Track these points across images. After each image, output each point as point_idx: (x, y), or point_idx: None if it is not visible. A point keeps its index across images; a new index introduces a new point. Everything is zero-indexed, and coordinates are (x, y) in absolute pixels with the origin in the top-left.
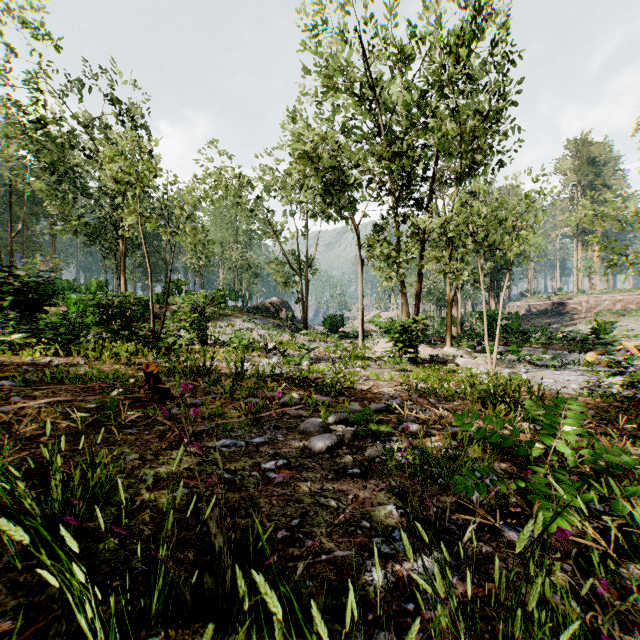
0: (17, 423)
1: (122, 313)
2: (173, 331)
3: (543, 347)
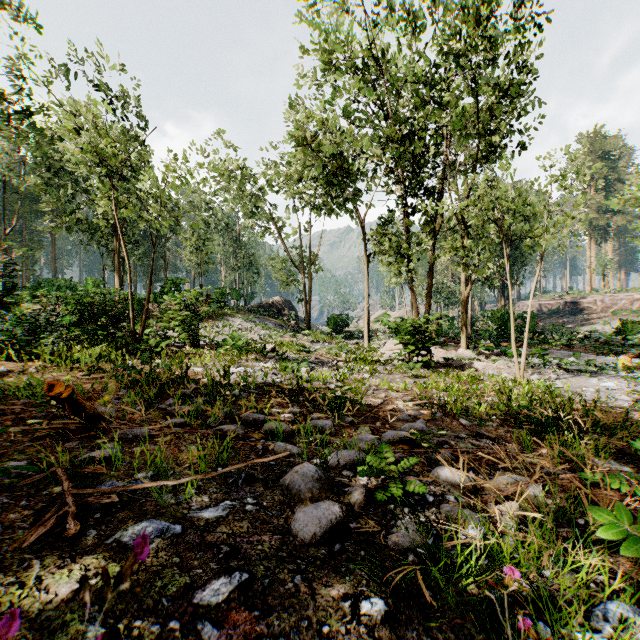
0: None
1: (104, 312)
2: (156, 331)
3: (564, 349)
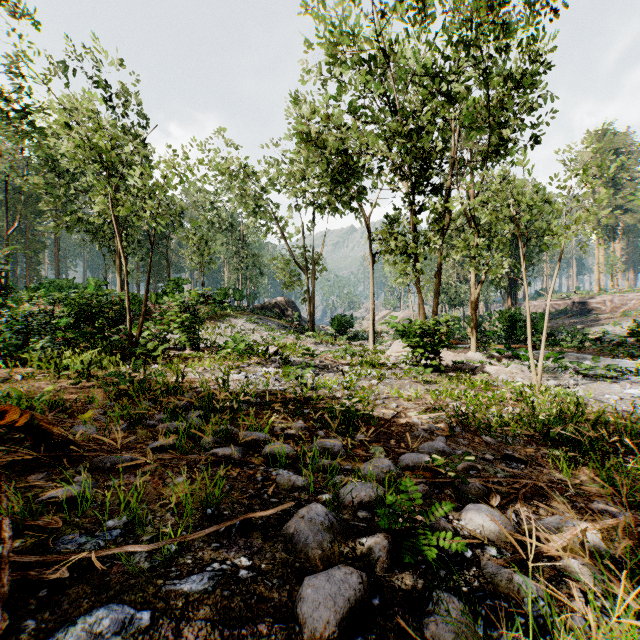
0: None
1: (102, 313)
2: (154, 335)
3: (576, 351)
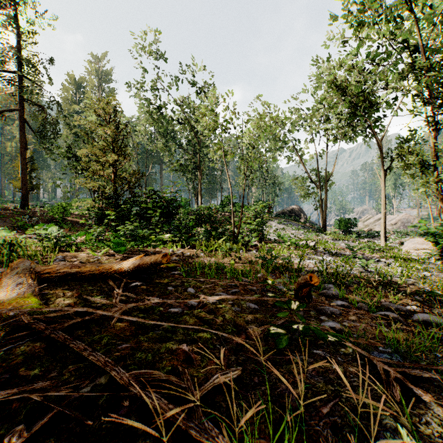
0: (213, 323)
1: (209, 219)
2: (247, 232)
3: None
